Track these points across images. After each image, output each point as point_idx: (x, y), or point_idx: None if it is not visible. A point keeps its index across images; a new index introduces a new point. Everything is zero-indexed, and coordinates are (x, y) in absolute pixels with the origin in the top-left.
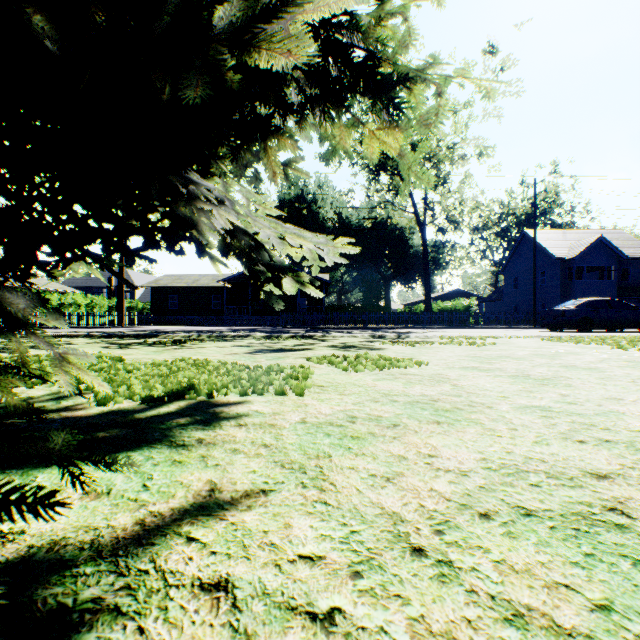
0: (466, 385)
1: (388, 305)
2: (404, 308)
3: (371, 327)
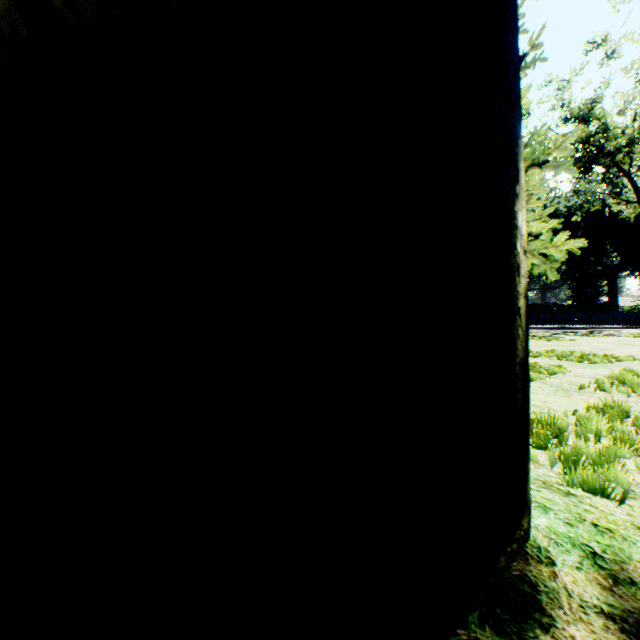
0: (583, 344)
1: (610, 302)
2: (632, 306)
3: (575, 327)
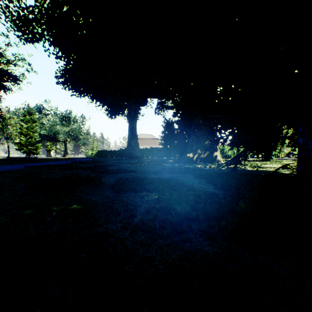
0: None
1: None
2: None
3: None
